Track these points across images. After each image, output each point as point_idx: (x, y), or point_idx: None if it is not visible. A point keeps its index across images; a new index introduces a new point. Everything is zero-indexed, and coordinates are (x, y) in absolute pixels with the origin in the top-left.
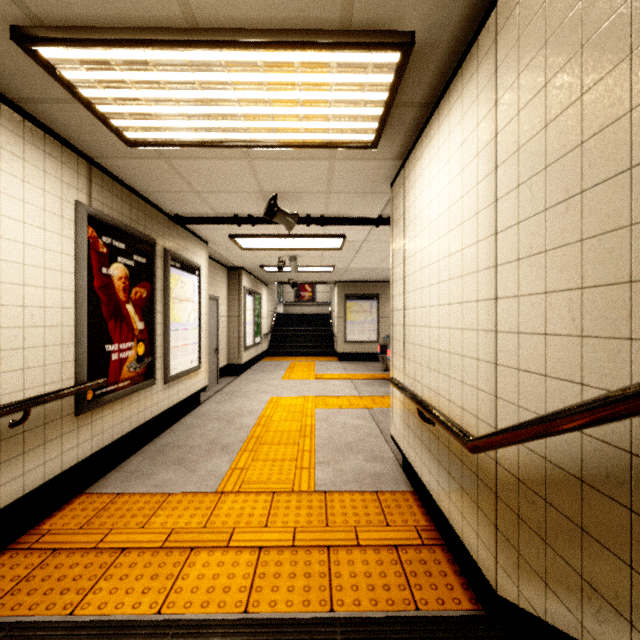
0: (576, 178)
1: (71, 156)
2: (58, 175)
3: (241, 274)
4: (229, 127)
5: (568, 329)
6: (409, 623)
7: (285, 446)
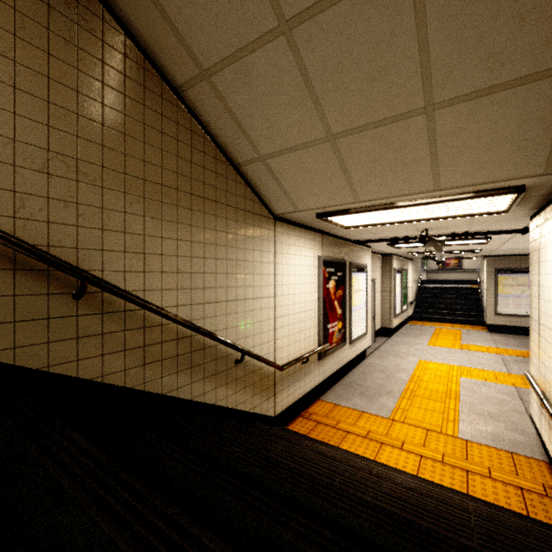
0: None
1: (316, 235)
2: (313, 247)
3: (392, 259)
4: (401, 219)
5: None
6: (515, 513)
7: (433, 402)
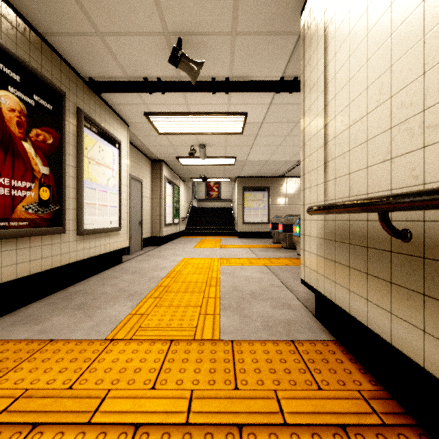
0: None
1: None
2: None
3: (162, 165)
4: None
5: None
6: None
7: (191, 294)
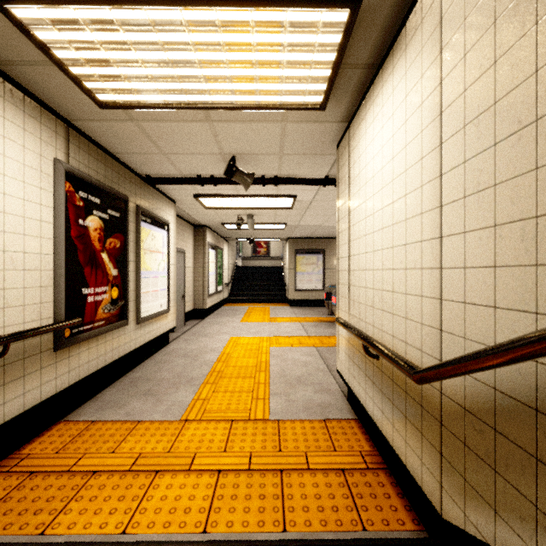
0: (530, 107)
1: (49, 117)
2: (37, 134)
3: (205, 231)
4: (191, 89)
5: (521, 259)
6: (358, 545)
7: (243, 379)
